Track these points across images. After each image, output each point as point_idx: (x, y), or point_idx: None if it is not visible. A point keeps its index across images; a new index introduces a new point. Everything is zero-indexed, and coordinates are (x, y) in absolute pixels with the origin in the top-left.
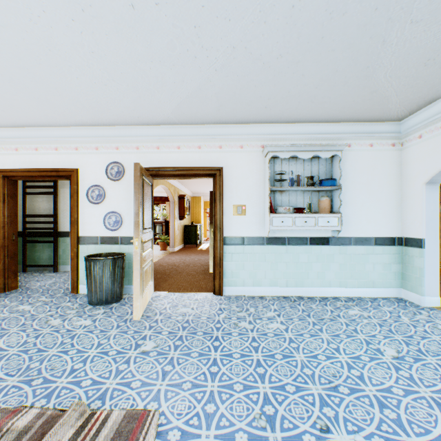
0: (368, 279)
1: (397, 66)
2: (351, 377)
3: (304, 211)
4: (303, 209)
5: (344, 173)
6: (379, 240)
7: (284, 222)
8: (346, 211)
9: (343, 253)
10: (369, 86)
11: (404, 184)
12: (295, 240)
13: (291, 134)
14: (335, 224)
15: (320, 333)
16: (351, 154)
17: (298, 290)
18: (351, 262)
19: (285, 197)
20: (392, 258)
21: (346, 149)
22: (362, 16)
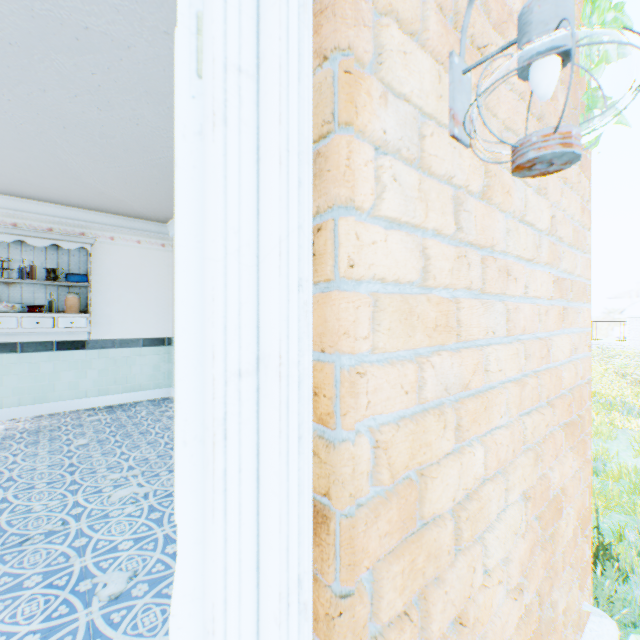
0: (136, 383)
1: (102, 180)
2: (2, 471)
3: (42, 310)
4: (40, 307)
5: (107, 268)
6: (149, 341)
7: (4, 324)
8: (109, 310)
9: (106, 358)
10: (91, 188)
11: (173, 285)
12: (36, 345)
13: (27, 212)
14: (84, 326)
15: (16, 445)
16: (115, 248)
17: (39, 408)
18: (116, 367)
19: (17, 291)
20: (163, 359)
21: (110, 242)
22: (10, 133)
